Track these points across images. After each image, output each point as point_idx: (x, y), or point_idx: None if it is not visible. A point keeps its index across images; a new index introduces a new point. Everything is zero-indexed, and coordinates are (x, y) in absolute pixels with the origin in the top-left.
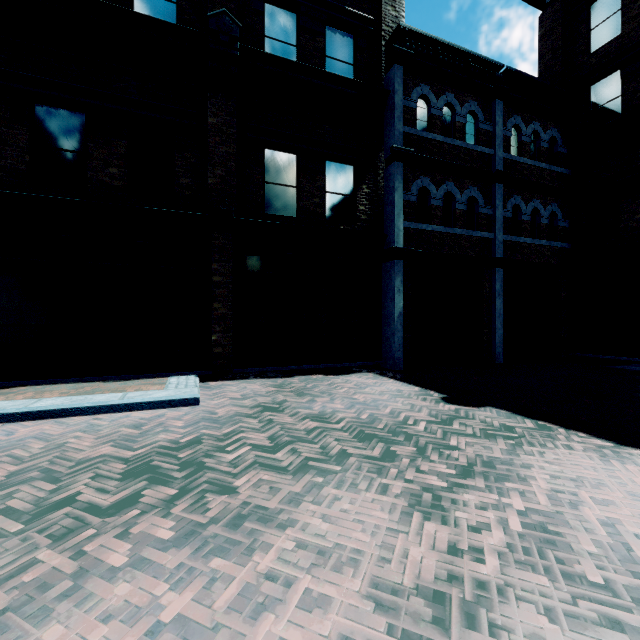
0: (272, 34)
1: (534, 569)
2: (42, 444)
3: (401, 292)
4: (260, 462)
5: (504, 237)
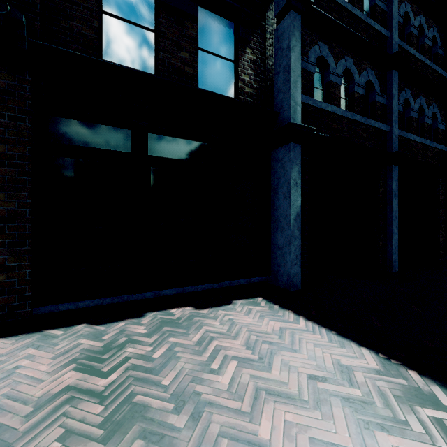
0: None
1: None
2: None
3: (298, 186)
4: None
5: (398, 132)
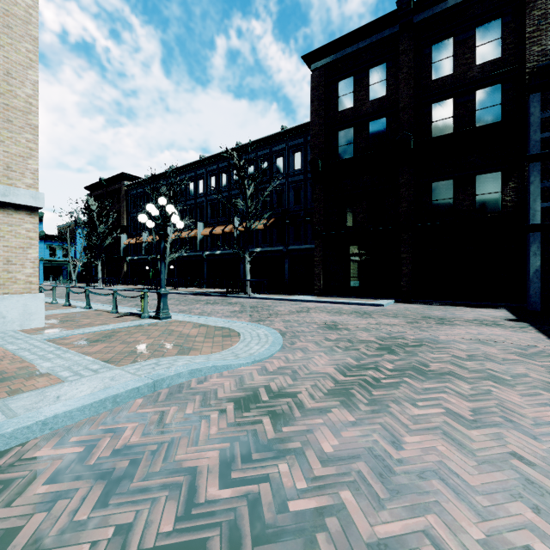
0: (437, 119)
1: (412, 327)
2: (338, 307)
3: (537, 255)
4: (383, 315)
5: None
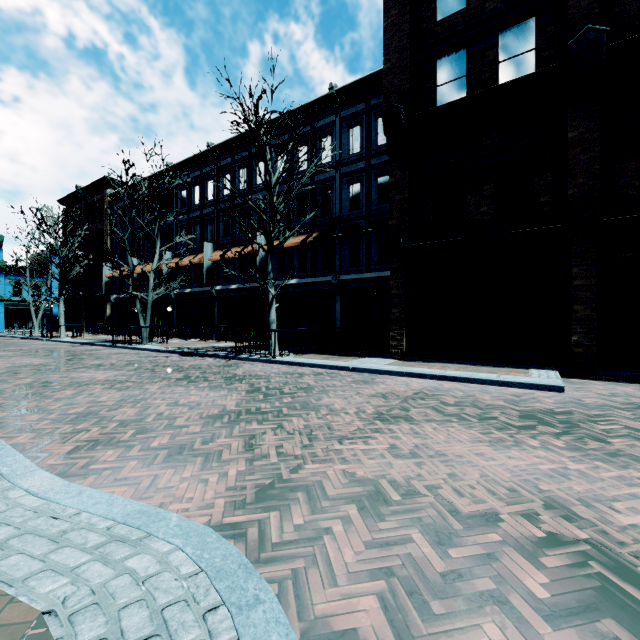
0: None
1: None
2: (461, 393)
3: None
4: (633, 436)
5: None
